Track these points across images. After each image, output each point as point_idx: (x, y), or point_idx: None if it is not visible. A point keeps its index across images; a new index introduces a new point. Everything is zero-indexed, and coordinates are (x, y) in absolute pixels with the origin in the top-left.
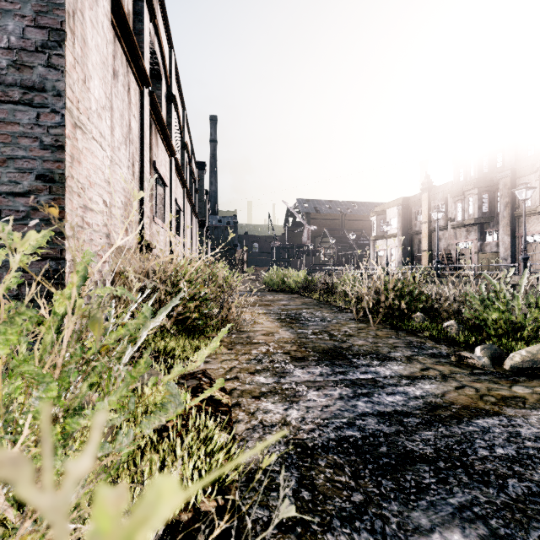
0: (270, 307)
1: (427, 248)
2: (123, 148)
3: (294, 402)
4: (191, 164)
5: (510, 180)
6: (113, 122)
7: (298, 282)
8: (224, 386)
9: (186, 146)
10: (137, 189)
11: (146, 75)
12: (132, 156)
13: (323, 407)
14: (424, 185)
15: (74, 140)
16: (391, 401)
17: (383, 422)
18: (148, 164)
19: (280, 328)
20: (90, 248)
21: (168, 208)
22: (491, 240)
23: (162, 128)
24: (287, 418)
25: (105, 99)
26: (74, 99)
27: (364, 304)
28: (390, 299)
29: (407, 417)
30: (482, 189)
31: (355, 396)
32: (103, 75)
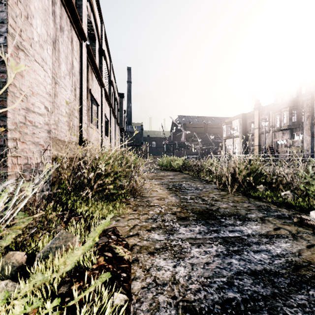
0: (162, 180)
1: (257, 144)
2: (67, 78)
3: (181, 259)
4: (115, 93)
5: (310, 102)
6: (60, 60)
7: (179, 164)
8: (127, 242)
9: (111, 82)
10: (78, 105)
11: (83, 33)
12: (74, 84)
13: (205, 264)
14: (256, 105)
15: (17, 58)
16: (258, 259)
17: (257, 282)
18: (86, 90)
19: (169, 195)
20: (33, 139)
21: (100, 119)
22: (298, 138)
23: (95, 69)
24: (176, 275)
25: (47, 36)
26: (17, 28)
27: (224, 178)
28: (242, 175)
29: (276, 277)
30: (292, 107)
31: (229, 254)
32: (44, 18)
